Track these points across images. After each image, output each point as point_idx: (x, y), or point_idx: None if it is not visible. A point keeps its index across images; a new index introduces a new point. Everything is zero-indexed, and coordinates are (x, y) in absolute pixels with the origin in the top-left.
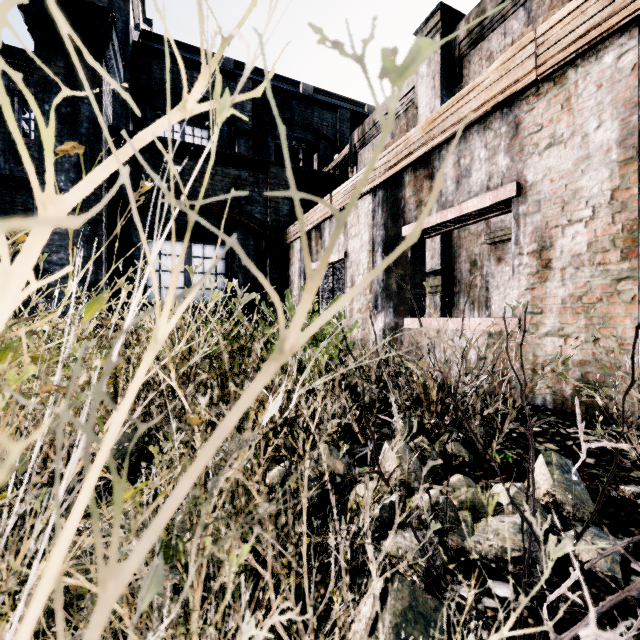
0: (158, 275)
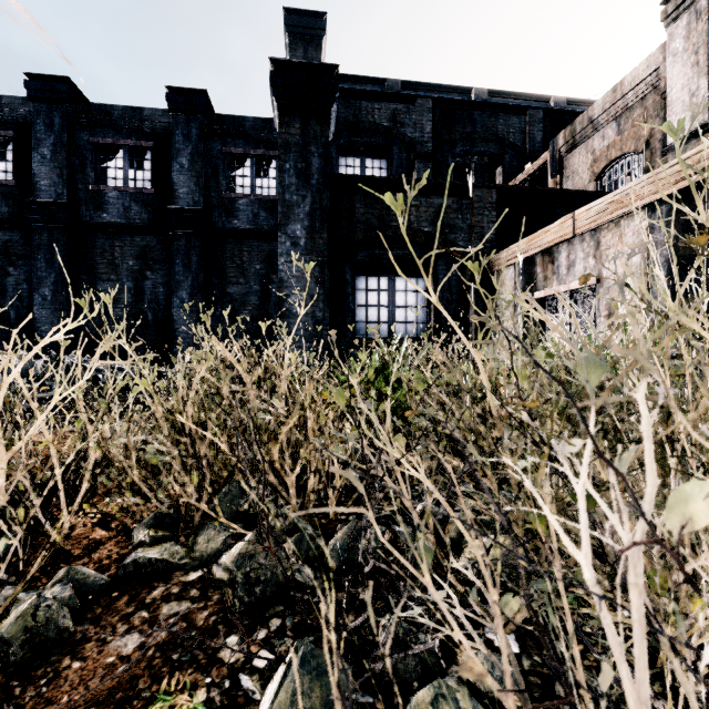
0: (365, 310)
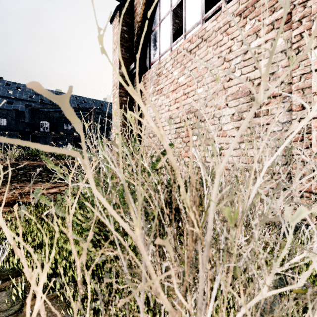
0: None
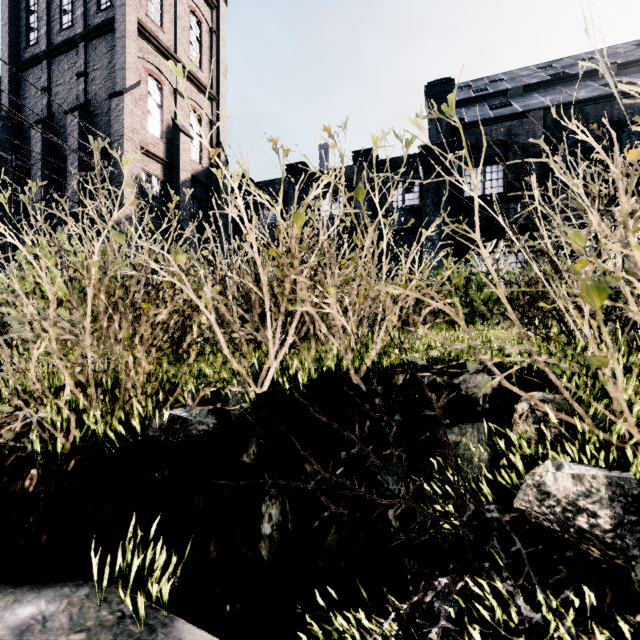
0: None
